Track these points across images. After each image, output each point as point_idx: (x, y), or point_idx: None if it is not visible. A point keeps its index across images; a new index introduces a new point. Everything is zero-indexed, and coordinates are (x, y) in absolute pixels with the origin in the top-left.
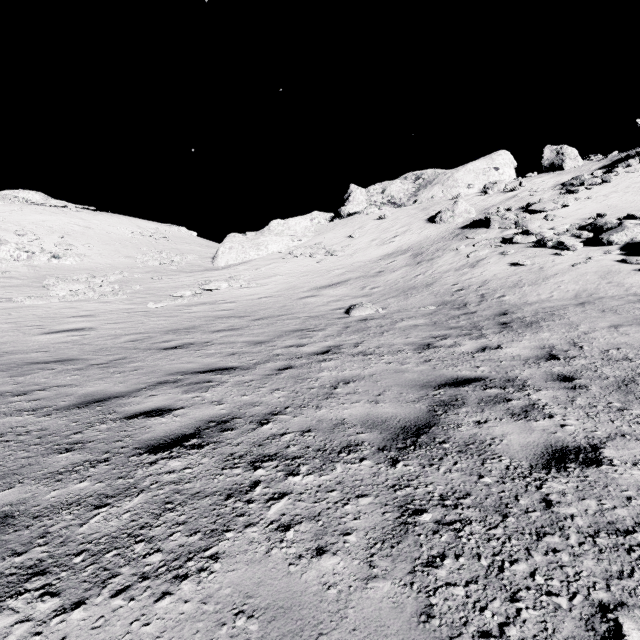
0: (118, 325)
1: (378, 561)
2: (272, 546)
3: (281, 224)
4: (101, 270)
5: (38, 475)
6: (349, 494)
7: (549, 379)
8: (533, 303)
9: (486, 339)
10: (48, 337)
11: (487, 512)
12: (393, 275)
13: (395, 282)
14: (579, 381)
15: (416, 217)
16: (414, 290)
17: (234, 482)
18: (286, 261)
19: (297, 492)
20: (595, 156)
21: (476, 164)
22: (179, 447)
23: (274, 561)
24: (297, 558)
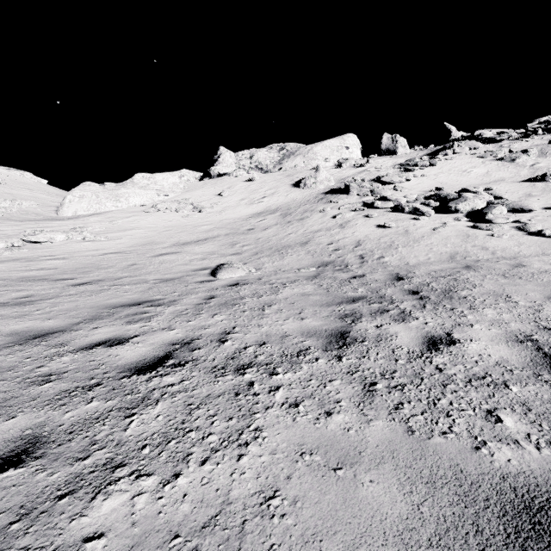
0: None
1: None
2: None
3: (147, 178)
4: None
5: None
6: None
7: None
8: (417, 265)
9: (417, 321)
10: None
11: None
12: (264, 233)
13: (267, 240)
14: None
15: (282, 182)
16: (289, 249)
17: None
18: (148, 214)
19: None
20: (418, 147)
21: (331, 141)
22: None
23: None
24: None
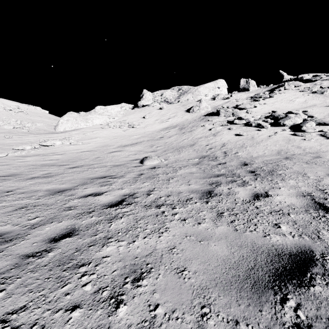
0: None
1: None
2: None
3: (102, 108)
4: None
5: None
6: None
7: None
8: (257, 157)
9: (251, 186)
10: None
11: None
12: (169, 139)
13: (171, 143)
14: None
15: (180, 109)
16: (183, 148)
17: None
18: (104, 129)
19: None
20: (262, 86)
21: (209, 84)
22: None
23: None
24: None
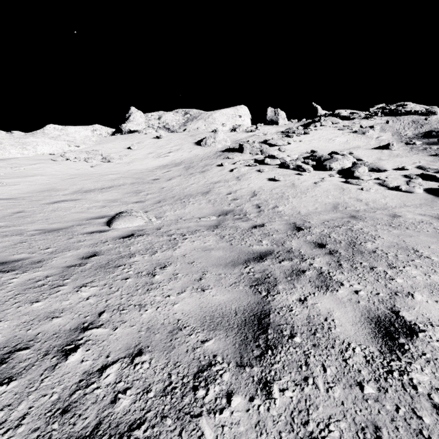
0: None
1: None
2: None
3: (58, 129)
4: None
5: None
6: None
7: None
8: (308, 215)
9: (344, 288)
10: None
11: None
12: (168, 183)
13: (170, 189)
14: None
15: (186, 140)
16: (191, 198)
17: None
18: (56, 163)
19: None
20: (294, 120)
21: (227, 110)
22: None
23: None
24: None
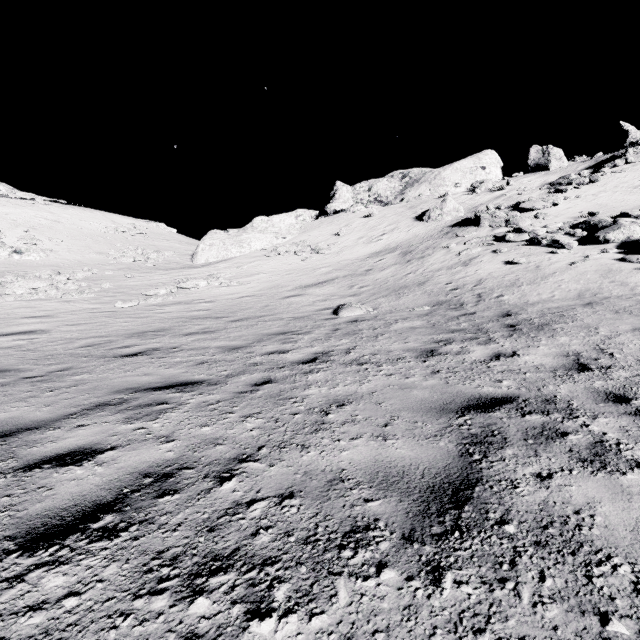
0: (77, 327)
1: None
2: None
3: (265, 221)
4: (68, 267)
5: None
6: None
7: (598, 399)
8: (535, 303)
9: (497, 344)
10: None
11: None
12: (382, 274)
13: (385, 281)
14: (638, 402)
15: (404, 215)
16: (406, 289)
17: None
18: (270, 259)
19: None
20: (580, 157)
21: (463, 163)
22: (78, 535)
23: None
24: None
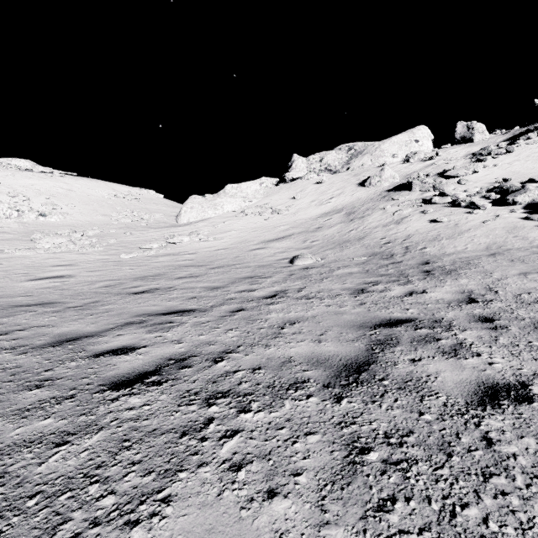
0: (94, 273)
1: (329, 505)
2: (224, 487)
3: (235, 188)
4: (81, 226)
5: (6, 412)
6: (298, 431)
7: (472, 320)
8: (451, 254)
9: (412, 285)
10: (33, 283)
11: (431, 451)
12: (330, 230)
13: (332, 236)
14: (499, 322)
15: (349, 182)
16: (348, 243)
17: (189, 419)
18: (239, 219)
19: (248, 429)
20: (500, 130)
21: (399, 137)
22: (140, 384)
23: (226, 504)
24: (249, 501)
